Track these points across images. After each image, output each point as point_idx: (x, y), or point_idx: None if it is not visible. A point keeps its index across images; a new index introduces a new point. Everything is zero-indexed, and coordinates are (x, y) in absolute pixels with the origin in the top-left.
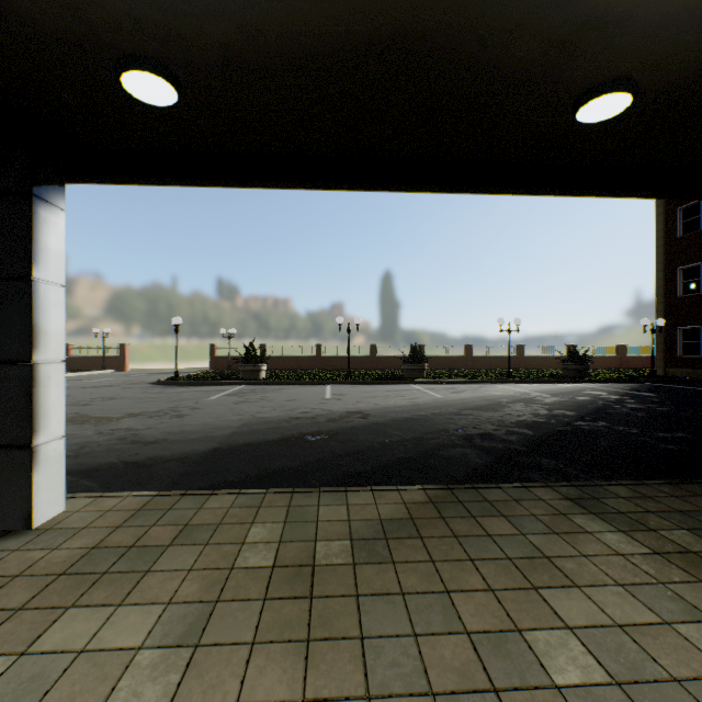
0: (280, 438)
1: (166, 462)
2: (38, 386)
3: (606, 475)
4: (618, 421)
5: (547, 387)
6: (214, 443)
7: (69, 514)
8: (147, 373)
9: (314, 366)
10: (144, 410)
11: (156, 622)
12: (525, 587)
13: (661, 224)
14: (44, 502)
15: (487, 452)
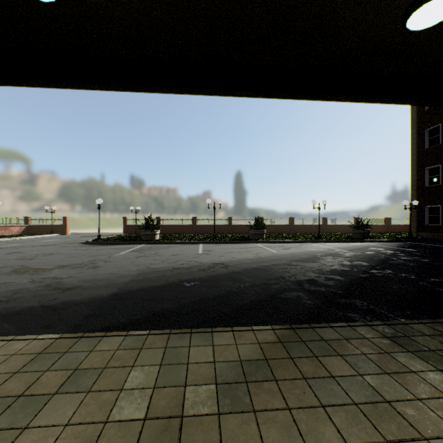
0: (164, 284)
1: (75, 306)
2: None
3: (407, 314)
4: (399, 269)
5: (345, 245)
6: (115, 289)
7: None
8: (81, 236)
9: (191, 231)
10: (70, 263)
11: None
12: (379, 441)
13: (415, 140)
14: None
15: (315, 295)
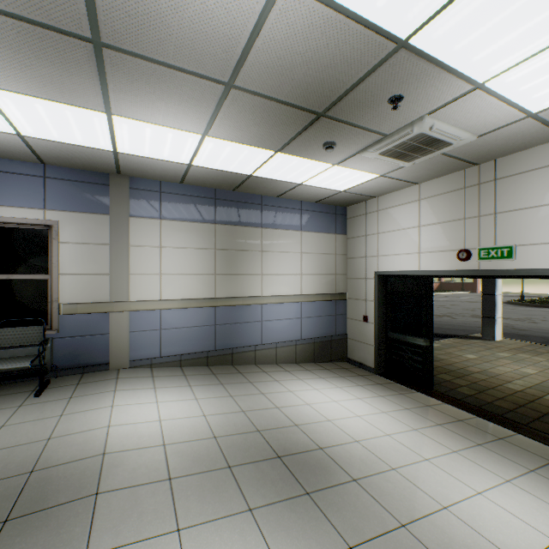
0: None
1: (533, 337)
2: (495, 301)
3: None
4: None
5: None
6: None
7: (503, 341)
8: None
9: None
10: (508, 317)
11: (545, 360)
12: None
13: None
14: (496, 335)
15: None
